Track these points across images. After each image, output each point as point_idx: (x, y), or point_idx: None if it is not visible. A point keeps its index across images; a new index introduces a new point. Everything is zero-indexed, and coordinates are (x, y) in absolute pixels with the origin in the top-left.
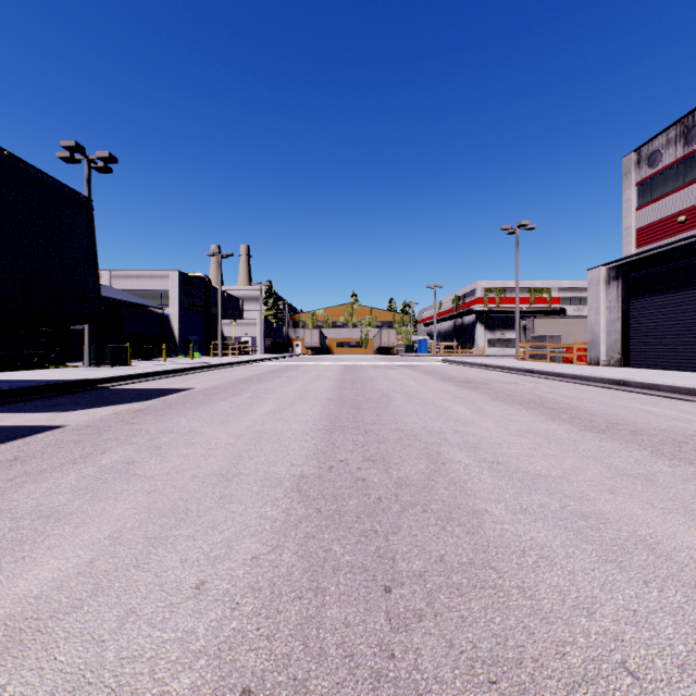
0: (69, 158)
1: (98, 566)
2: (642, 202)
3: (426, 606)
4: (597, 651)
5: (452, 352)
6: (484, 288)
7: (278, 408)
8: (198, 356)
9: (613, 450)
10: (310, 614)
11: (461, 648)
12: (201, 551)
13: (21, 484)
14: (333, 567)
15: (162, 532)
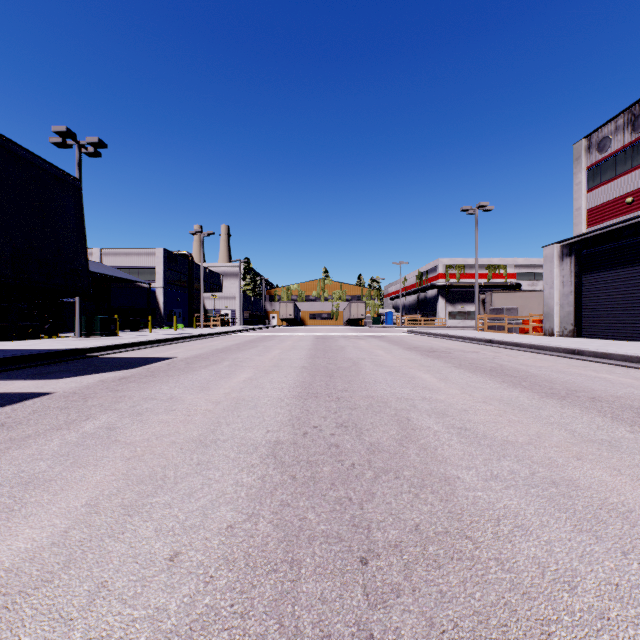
0: (61, 143)
1: (72, 535)
2: (592, 185)
3: (404, 579)
4: (584, 631)
5: (416, 324)
6: (445, 265)
7: (255, 376)
8: (182, 327)
9: (575, 417)
10: (285, 589)
11: (442, 628)
12: (177, 520)
13: (4, 450)
14: (308, 536)
15: (139, 499)
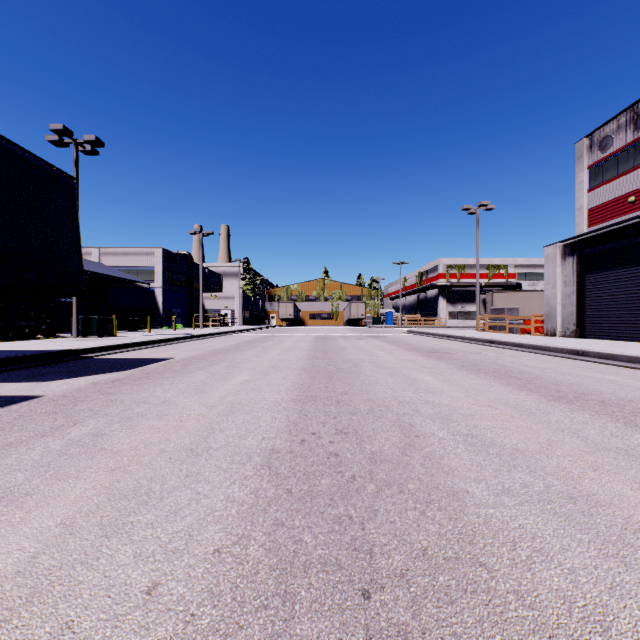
0: (57, 141)
1: (41, 562)
2: (594, 184)
3: (412, 618)
4: None
5: (417, 324)
6: (446, 265)
7: (253, 378)
8: (181, 327)
9: (586, 422)
10: (276, 631)
11: None
12: (159, 543)
13: None
14: (304, 563)
15: (119, 518)
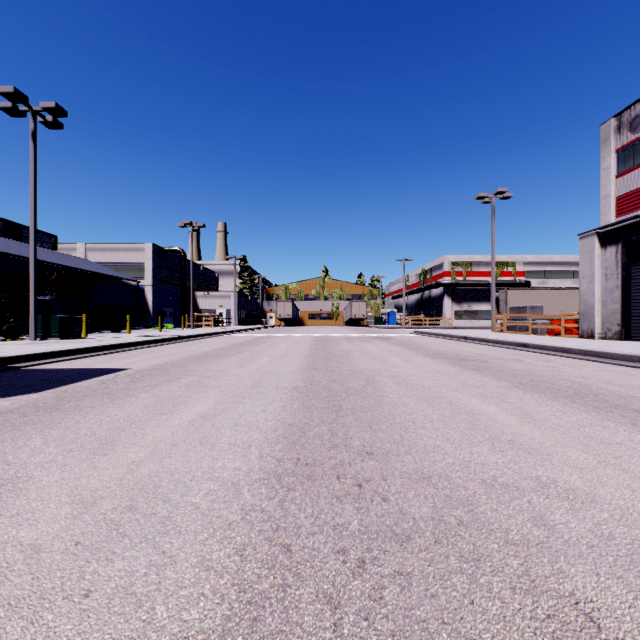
0: (11, 109)
1: None
2: (622, 169)
3: None
4: None
5: (421, 324)
6: (451, 262)
7: (216, 408)
8: (171, 327)
9: None
10: None
11: None
12: None
13: None
14: None
15: None
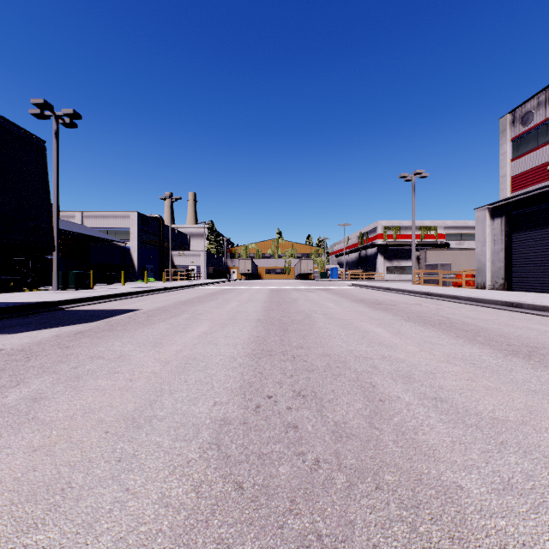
0: (39, 114)
1: None
2: (516, 155)
3: None
4: None
5: (358, 278)
6: (384, 226)
7: (211, 330)
8: (153, 281)
9: None
10: None
11: None
12: None
13: None
14: None
15: (12, 537)
